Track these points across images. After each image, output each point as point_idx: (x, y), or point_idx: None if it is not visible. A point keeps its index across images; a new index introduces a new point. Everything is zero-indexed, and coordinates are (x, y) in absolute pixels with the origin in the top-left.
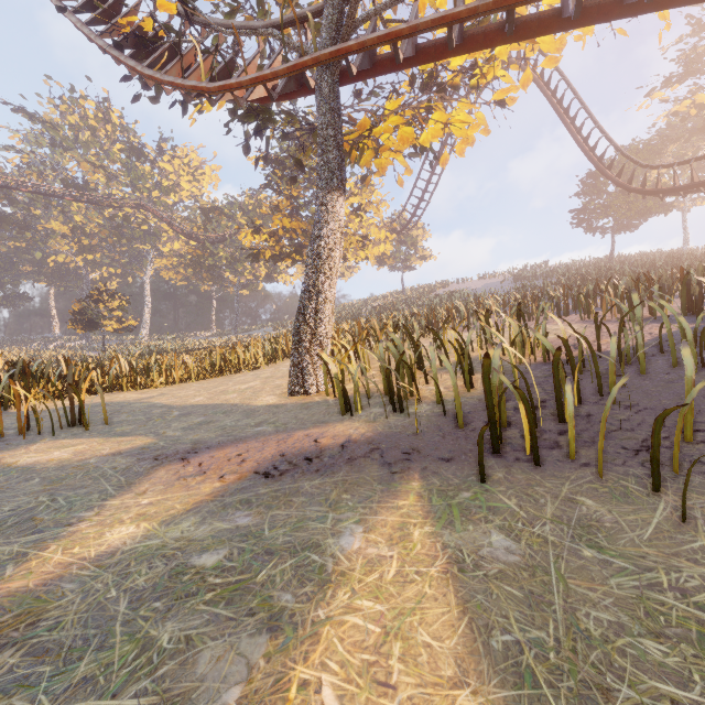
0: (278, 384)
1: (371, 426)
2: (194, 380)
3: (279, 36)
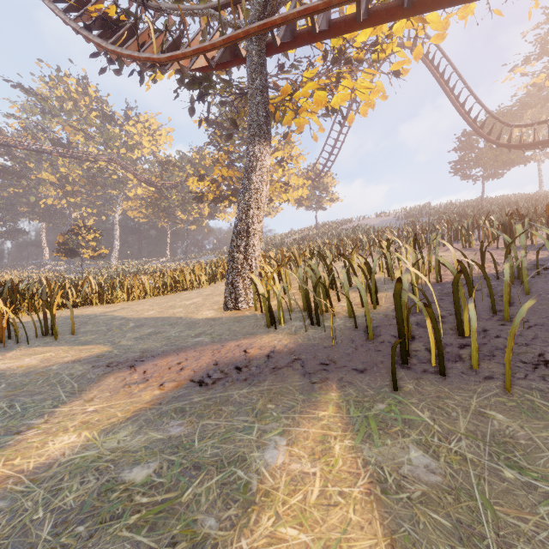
0: (216, 301)
1: (293, 338)
2: (150, 297)
3: (216, 15)
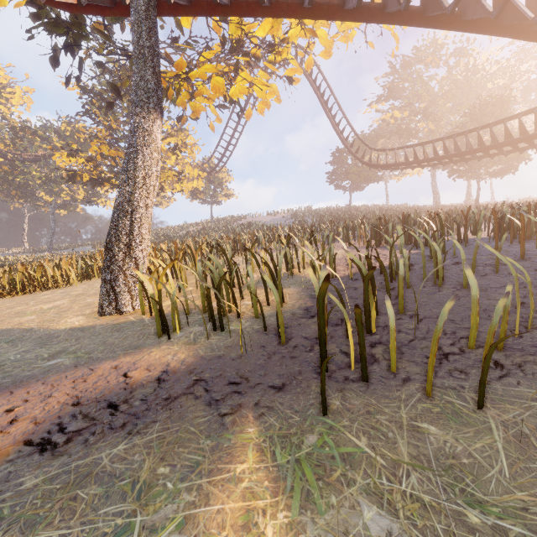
0: (88, 303)
1: (192, 349)
2: None
3: None
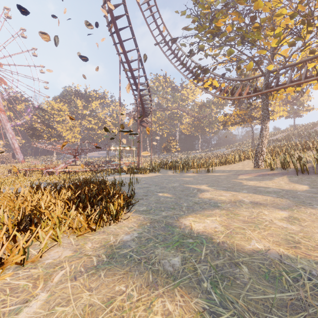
0: (248, 166)
1: (278, 172)
2: (217, 166)
3: (250, 85)
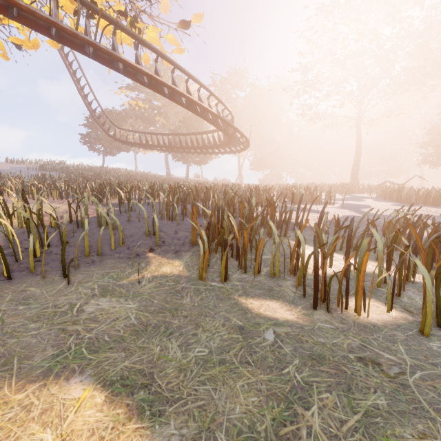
0: None
1: None
2: None
3: None
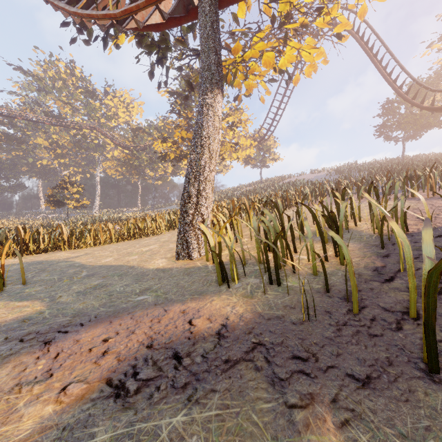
0: (170, 248)
1: (249, 304)
2: (114, 242)
3: None
